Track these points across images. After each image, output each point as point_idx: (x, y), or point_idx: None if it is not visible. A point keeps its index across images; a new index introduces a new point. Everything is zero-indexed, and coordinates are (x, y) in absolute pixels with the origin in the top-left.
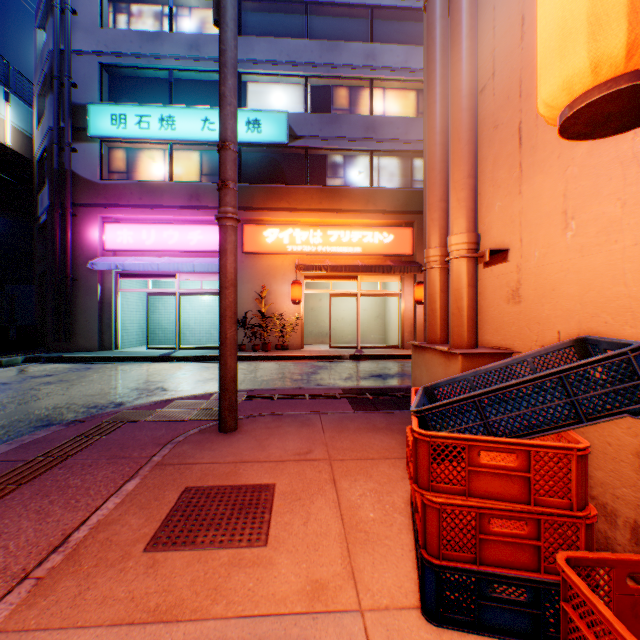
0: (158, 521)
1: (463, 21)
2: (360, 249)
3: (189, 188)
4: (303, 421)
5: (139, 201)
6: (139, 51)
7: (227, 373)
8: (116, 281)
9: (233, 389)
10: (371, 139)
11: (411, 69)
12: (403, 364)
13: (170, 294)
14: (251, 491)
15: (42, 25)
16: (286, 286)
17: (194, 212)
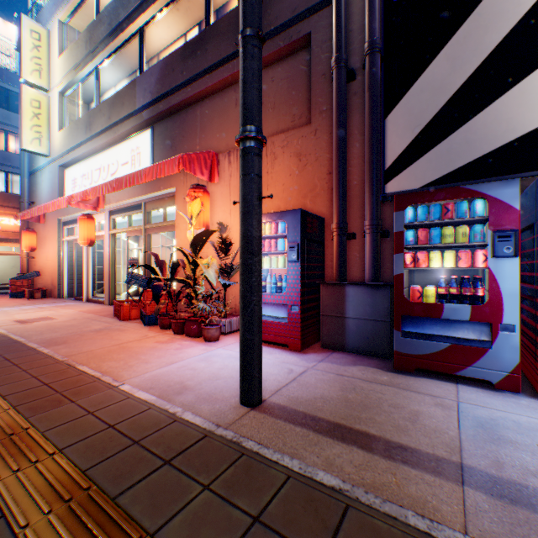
0: None
1: None
2: (0, 227)
3: None
4: None
5: None
6: None
7: None
8: None
9: None
10: (9, 165)
11: None
12: None
13: None
14: None
15: None
16: None
17: None
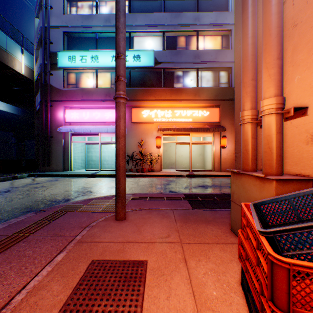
0: (70, 289)
1: None
2: (191, 119)
3: (105, 91)
4: (163, 214)
5: (81, 98)
6: (81, 24)
7: (120, 186)
8: (71, 137)
9: (123, 196)
10: (197, 62)
11: (218, 24)
12: (215, 180)
13: (96, 143)
14: (132, 266)
15: (37, 16)
16: (153, 139)
17: (107, 102)
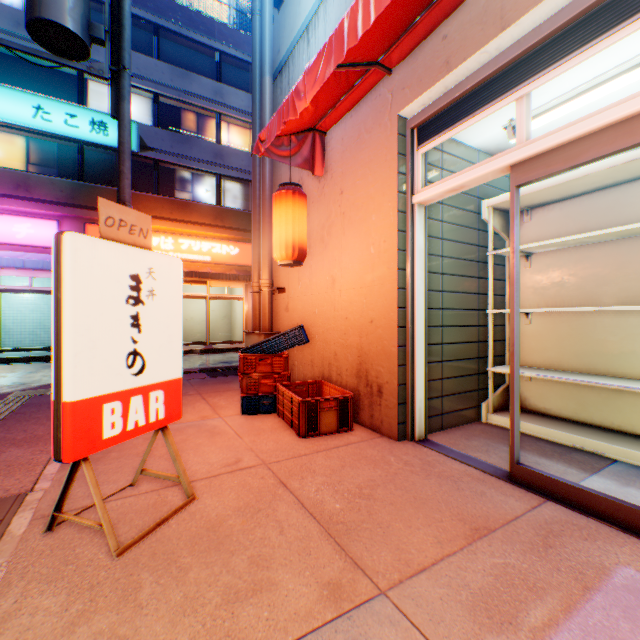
0: None
1: (267, 182)
2: (210, 258)
3: (16, 176)
4: None
5: None
6: None
7: None
8: None
9: None
10: (220, 165)
11: None
12: None
13: None
14: None
15: None
16: None
17: (23, 203)
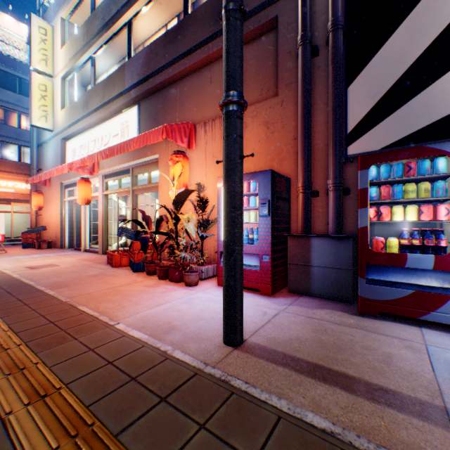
0: None
1: None
2: (14, 190)
3: None
4: None
5: None
6: None
7: None
8: None
9: None
10: (21, 140)
11: None
12: None
13: None
14: None
15: None
16: None
17: None
